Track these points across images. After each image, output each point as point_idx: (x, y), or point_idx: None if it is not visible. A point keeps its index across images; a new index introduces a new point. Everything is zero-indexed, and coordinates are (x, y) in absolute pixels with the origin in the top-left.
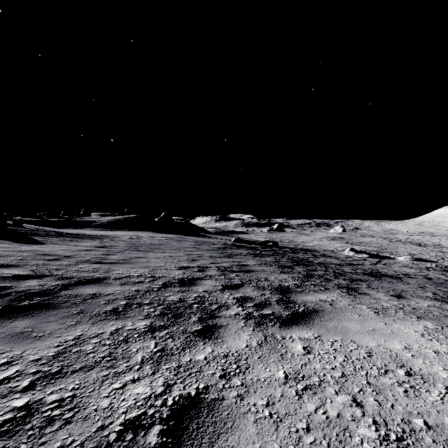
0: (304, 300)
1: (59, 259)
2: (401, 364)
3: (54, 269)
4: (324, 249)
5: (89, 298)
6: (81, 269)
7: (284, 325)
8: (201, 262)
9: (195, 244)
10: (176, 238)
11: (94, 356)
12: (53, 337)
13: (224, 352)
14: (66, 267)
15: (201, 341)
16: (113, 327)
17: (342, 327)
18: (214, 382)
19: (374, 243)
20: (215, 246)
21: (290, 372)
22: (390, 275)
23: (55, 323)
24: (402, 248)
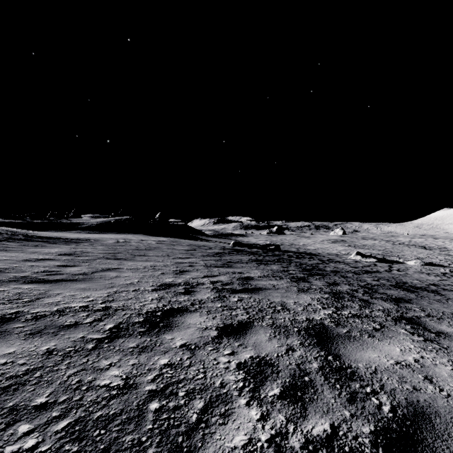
0: (369, 366)
1: None
2: None
3: None
4: (328, 253)
5: None
6: None
7: None
8: (192, 275)
9: (189, 249)
10: (169, 241)
11: None
12: None
13: None
14: None
15: None
16: None
17: None
18: None
19: (378, 246)
20: (212, 250)
21: None
22: (421, 287)
23: None
24: (408, 251)
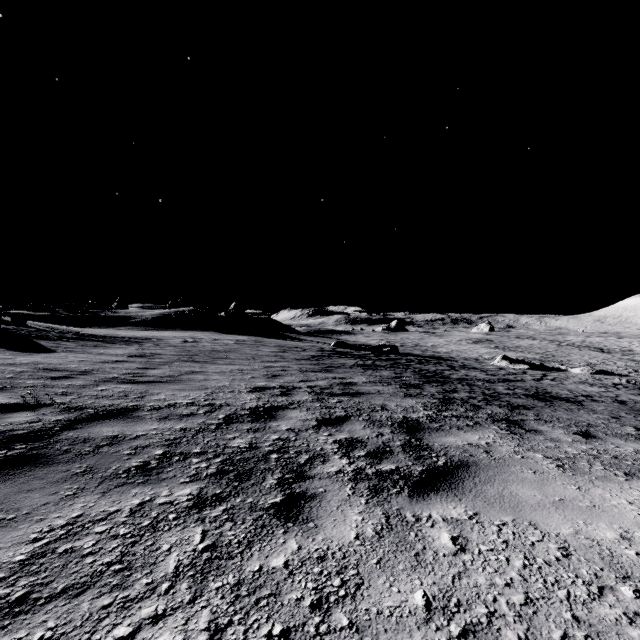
0: (444, 444)
1: (70, 376)
2: (623, 573)
3: (60, 393)
4: (464, 357)
5: (105, 444)
6: (102, 394)
7: (417, 493)
8: (286, 380)
9: (278, 351)
10: (251, 341)
11: (93, 562)
12: (31, 522)
13: (318, 550)
14: (79, 390)
15: (281, 526)
16: (137, 499)
17: (511, 495)
18: (300, 620)
19: (536, 349)
20: (308, 353)
21: (435, 593)
22: (564, 397)
23: (41, 492)
24: (577, 355)
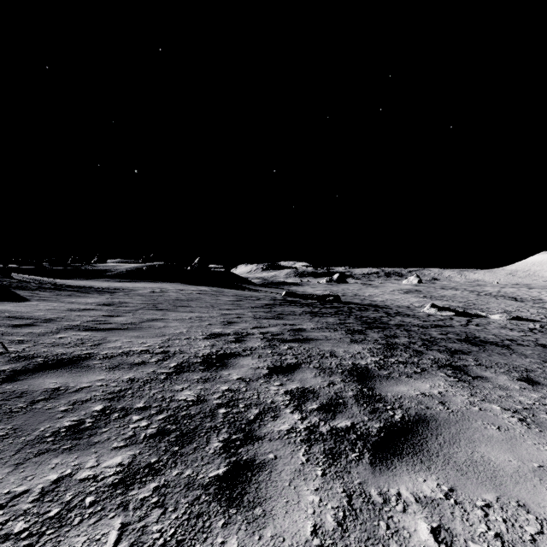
0: (397, 395)
1: (32, 324)
2: None
3: (17, 341)
4: (397, 305)
5: (41, 399)
6: (59, 341)
7: (379, 459)
8: (241, 326)
9: (235, 300)
10: (212, 291)
11: None
12: None
13: None
14: (37, 338)
15: (221, 514)
16: (54, 473)
17: (483, 460)
18: None
19: (459, 298)
20: (261, 301)
21: None
22: (493, 342)
23: None
24: (495, 303)
